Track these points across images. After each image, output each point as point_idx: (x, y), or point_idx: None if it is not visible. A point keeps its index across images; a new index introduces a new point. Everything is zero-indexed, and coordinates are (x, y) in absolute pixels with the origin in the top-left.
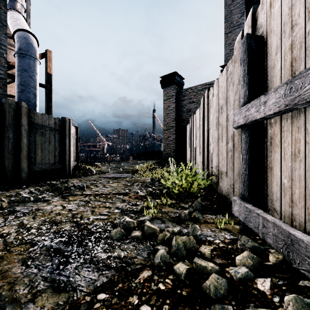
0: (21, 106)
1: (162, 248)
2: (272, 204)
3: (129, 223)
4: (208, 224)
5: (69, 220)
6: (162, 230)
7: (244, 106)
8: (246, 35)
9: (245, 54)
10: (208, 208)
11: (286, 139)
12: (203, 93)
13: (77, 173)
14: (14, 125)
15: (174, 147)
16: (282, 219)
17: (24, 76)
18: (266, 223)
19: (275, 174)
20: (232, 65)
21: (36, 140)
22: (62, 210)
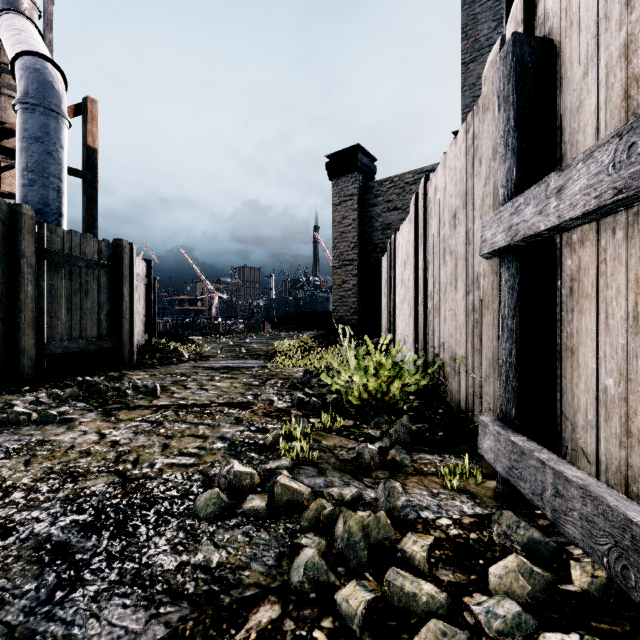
0: (20, 214)
1: (310, 543)
2: (574, 435)
3: (240, 476)
4: (423, 479)
5: (108, 467)
6: (316, 493)
7: (508, 203)
8: (513, 36)
9: (509, 81)
10: (424, 437)
11: (612, 280)
12: (417, 189)
13: (148, 358)
14: (6, 255)
15: (356, 303)
16: (600, 474)
17: (35, 152)
18: (562, 485)
19: (582, 365)
20: (479, 118)
21: (56, 287)
22: (97, 445)
